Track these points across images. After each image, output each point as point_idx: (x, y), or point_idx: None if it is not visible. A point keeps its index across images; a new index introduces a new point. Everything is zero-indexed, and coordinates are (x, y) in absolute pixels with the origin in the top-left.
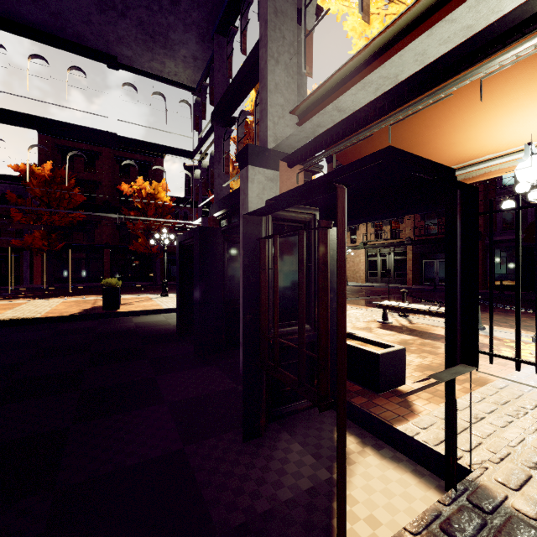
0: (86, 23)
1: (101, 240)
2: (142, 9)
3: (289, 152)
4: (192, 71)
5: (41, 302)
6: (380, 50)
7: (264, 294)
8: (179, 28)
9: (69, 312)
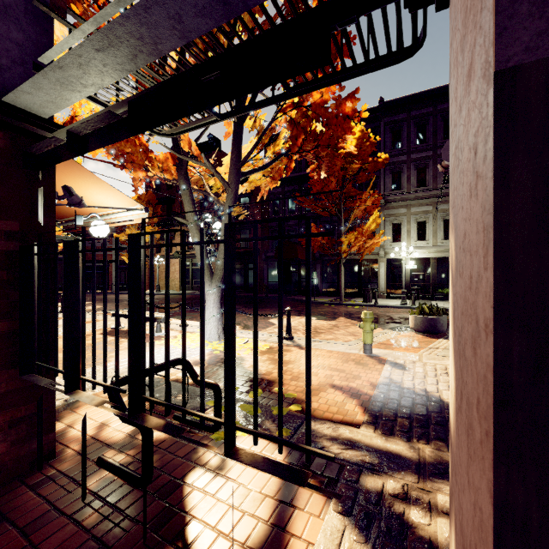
0: None
1: None
2: None
3: None
4: None
5: None
6: None
7: None
8: None
9: None
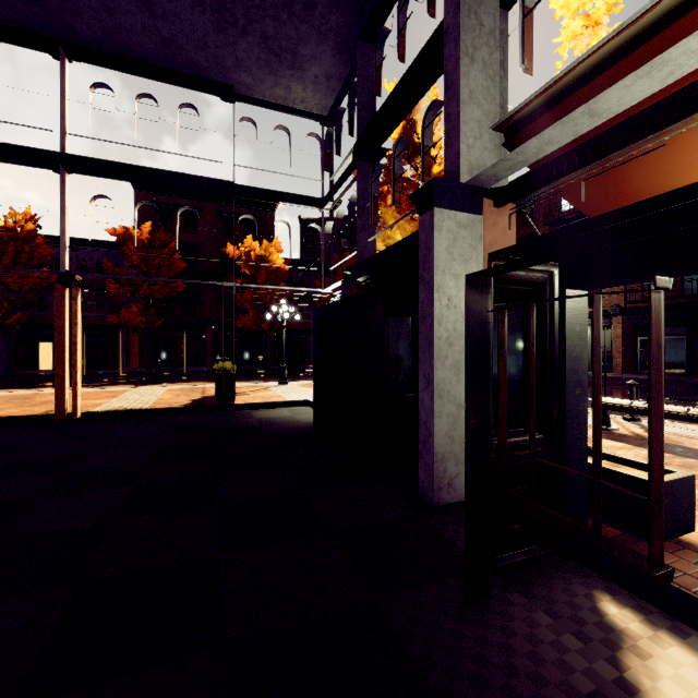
0: (201, 48)
1: (202, 315)
2: (267, 21)
3: (489, 186)
4: (324, 95)
5: (144, 390)
6: (671, 14)
7: (503, 391)
8: (311, 39)
9: (178, 403)
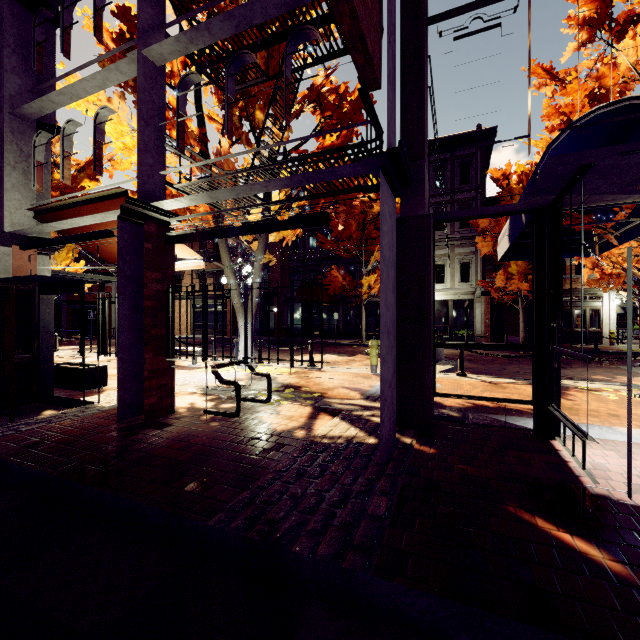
0: None
1: None
2: None
3: (27, 235)
4: None
5: None
6: (76, 203)
7: None
8: None
9: None
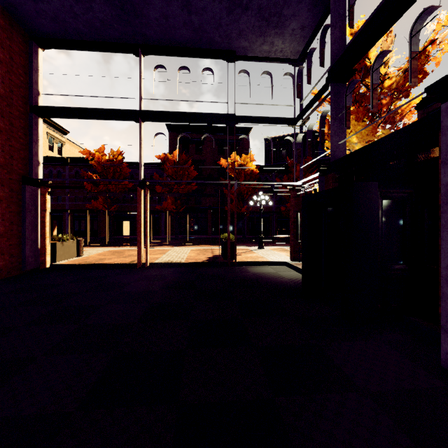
0: (217, 28)
1: (205, 203)
2: None
3: None
4: (297, 43)
5: (178, 249)
6: None
7: None
8: (293, 1)
9: (200, 259)
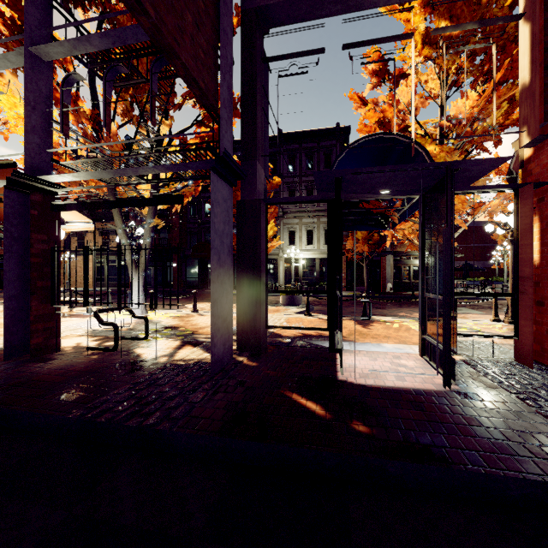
0: None
1: None
2: None
3: None
4: None
5: None
6: None
7: None
8: None
9: None
